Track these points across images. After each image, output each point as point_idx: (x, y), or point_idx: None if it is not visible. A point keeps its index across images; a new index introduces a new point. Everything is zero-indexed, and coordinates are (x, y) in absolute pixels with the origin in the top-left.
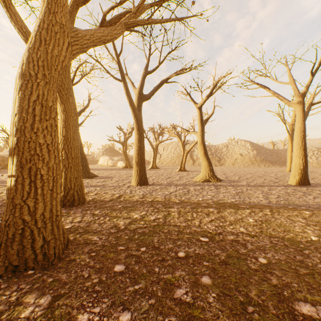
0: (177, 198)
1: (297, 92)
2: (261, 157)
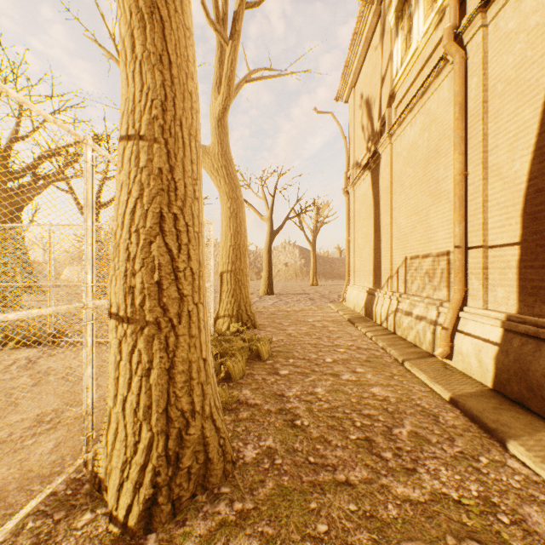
0: None
1: (267, 208)
2: (309, 268)
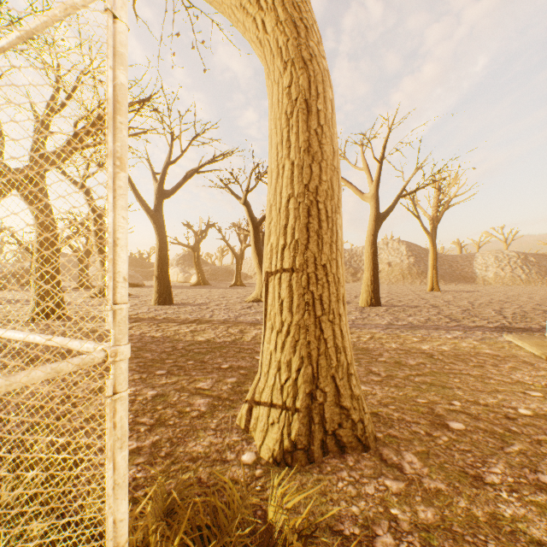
0: (167, 316)
1: (370, 181)
2: (420, 268)
